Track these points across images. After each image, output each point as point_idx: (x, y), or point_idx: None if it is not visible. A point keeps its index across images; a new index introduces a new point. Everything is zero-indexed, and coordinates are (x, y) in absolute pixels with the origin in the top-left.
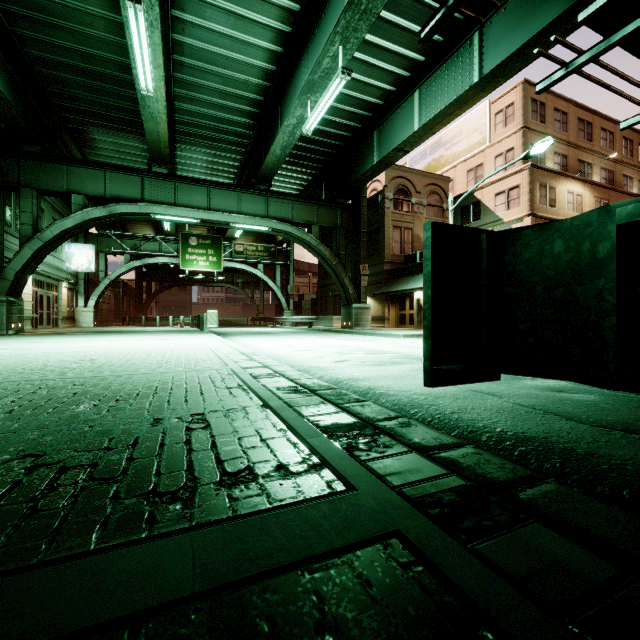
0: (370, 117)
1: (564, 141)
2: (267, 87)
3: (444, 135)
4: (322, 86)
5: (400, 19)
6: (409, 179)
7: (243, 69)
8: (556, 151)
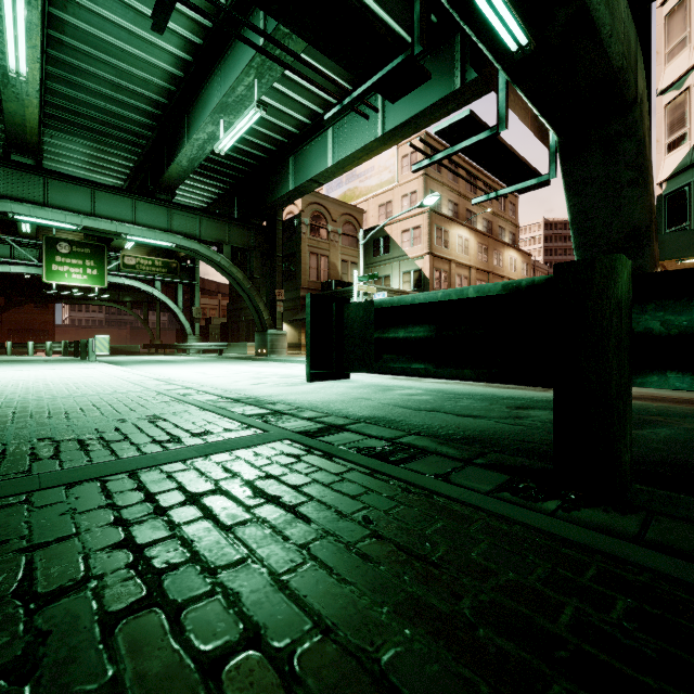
0: (286, 143)
1: (456, 191)
2: (172, 91)
3: (359, 167)
4: (236, 110)
5: (314, 62)
6: (325, 206)
7: (143, 66)
8: (450, 199)
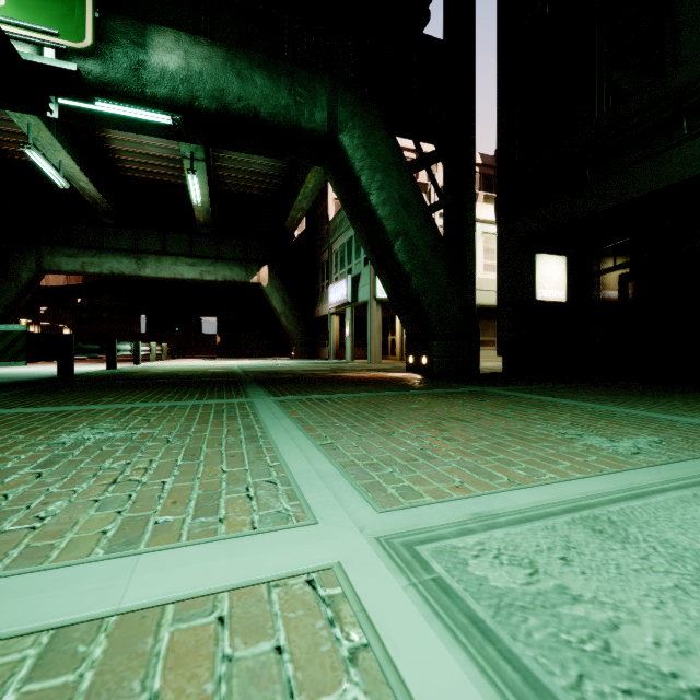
0: None
1: None
2: None
3: None
4: None
5: None
6: None
7: None
8: None
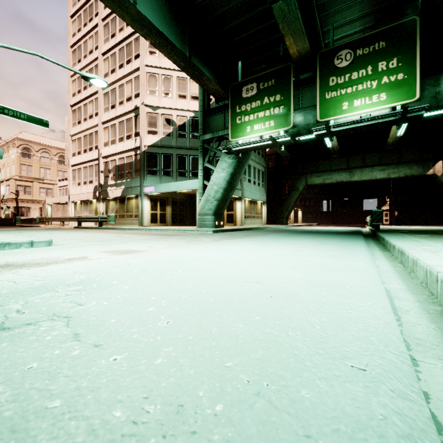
0: None
1: None
2: None
3: None
4: None
5: None
6: None
7: None
8: None
